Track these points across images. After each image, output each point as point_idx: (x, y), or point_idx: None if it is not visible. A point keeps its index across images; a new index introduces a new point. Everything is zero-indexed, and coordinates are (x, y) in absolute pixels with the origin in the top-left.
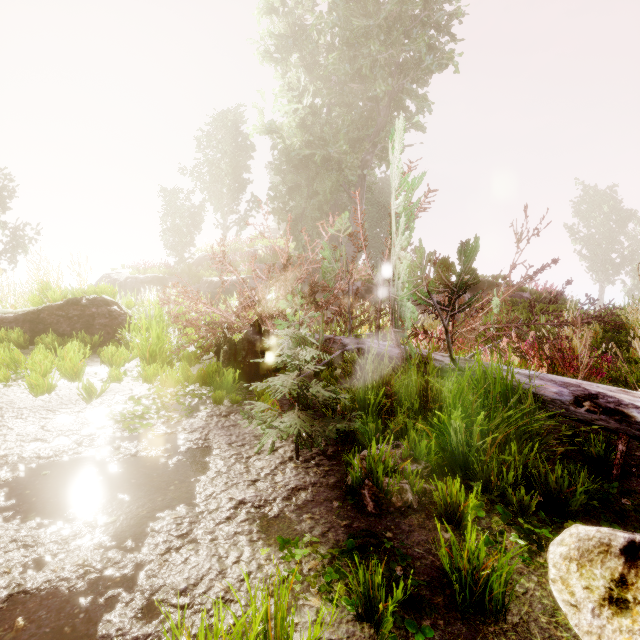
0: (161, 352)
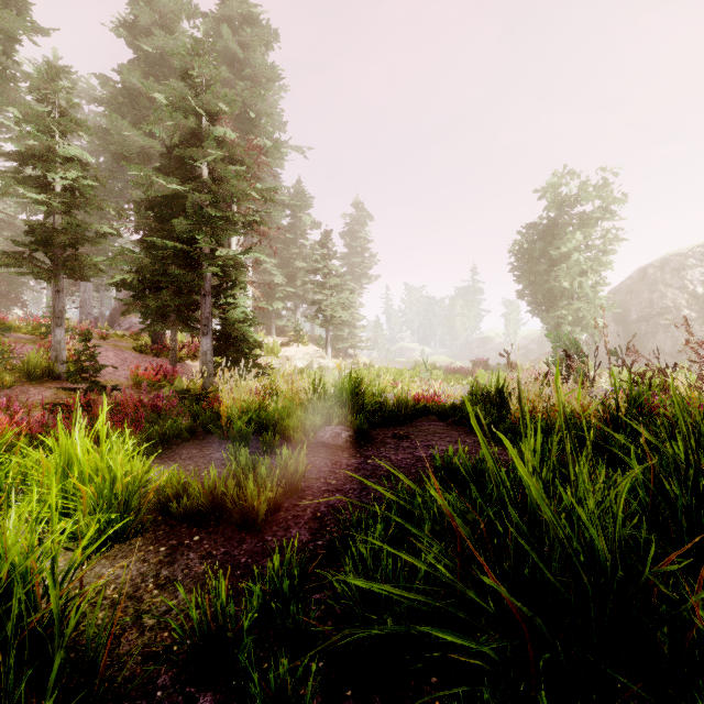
0: None
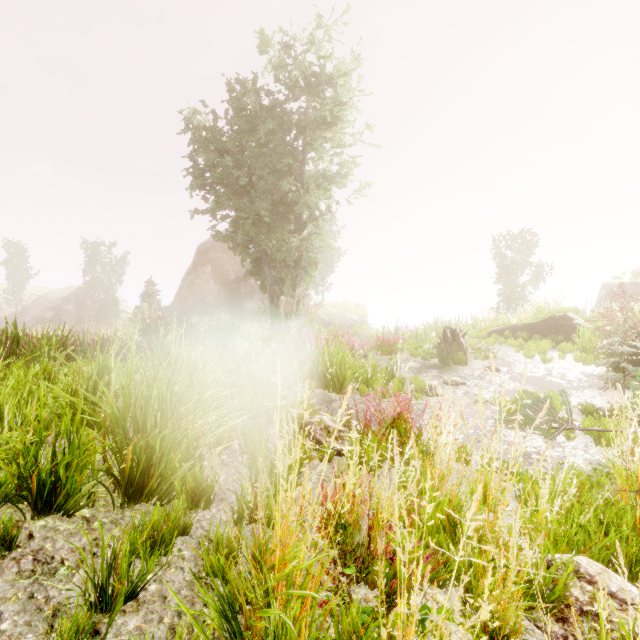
0: (589, 347)
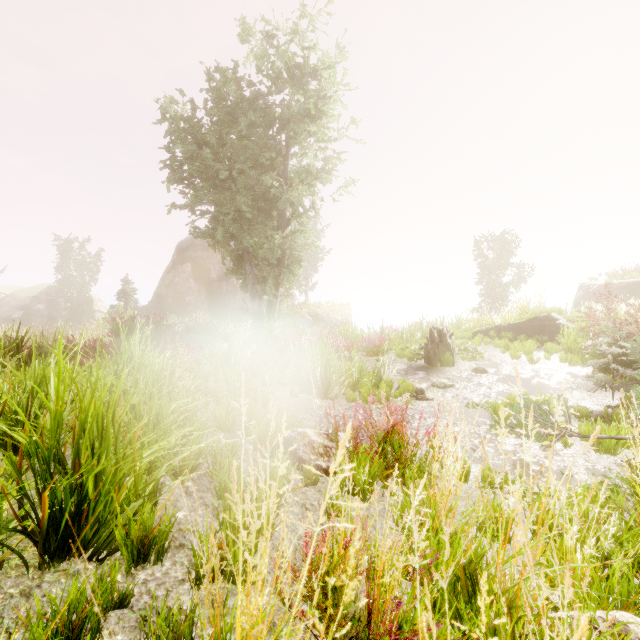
0: (574, 348)
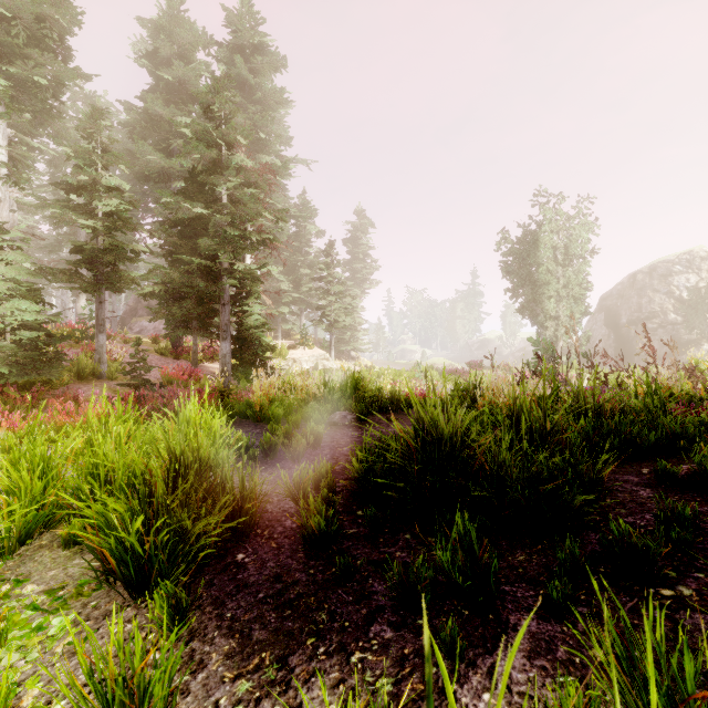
0: None
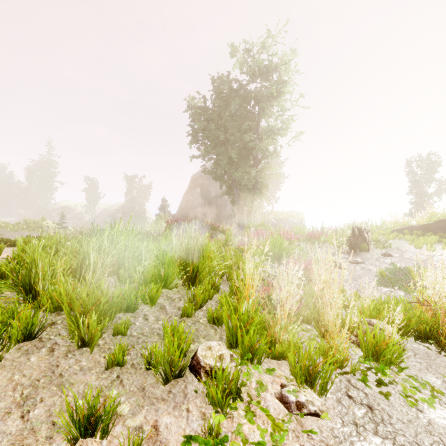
0: None
